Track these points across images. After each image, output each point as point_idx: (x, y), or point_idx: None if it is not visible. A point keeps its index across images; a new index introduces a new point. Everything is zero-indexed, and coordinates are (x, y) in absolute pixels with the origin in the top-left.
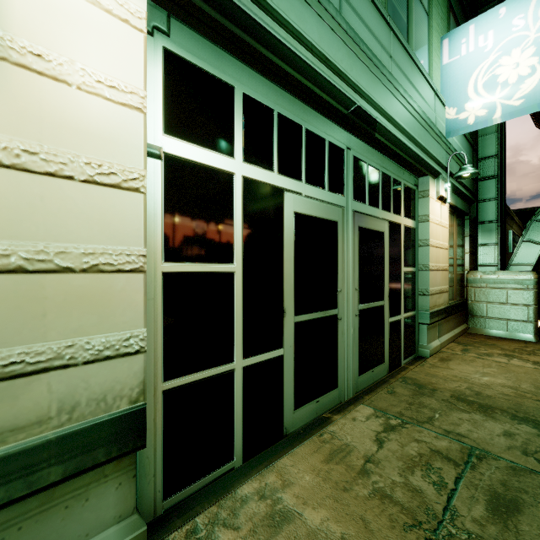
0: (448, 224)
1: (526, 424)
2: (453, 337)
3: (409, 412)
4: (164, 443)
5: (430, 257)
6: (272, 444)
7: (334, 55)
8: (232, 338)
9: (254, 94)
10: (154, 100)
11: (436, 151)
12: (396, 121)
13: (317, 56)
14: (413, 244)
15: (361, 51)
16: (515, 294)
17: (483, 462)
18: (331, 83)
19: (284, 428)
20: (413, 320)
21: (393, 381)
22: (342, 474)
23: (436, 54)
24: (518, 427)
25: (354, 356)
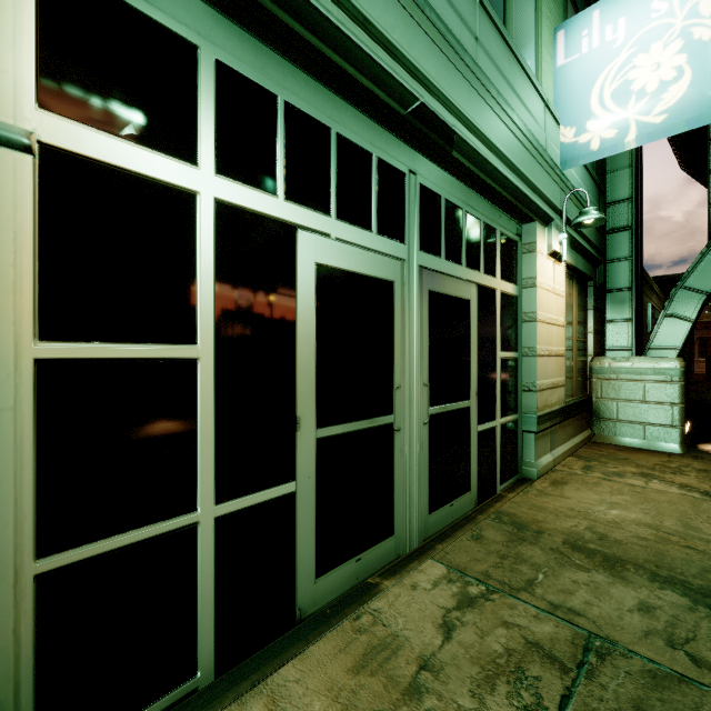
0: (565, 292)
1: (671, 589)
2: (572, 448)
3: (500, 571)
4: (38, 670)
5: (539, 338)
6: (275, 637)
7: (379, 16)
8: (193, 471)
9: (238, 65)
10: (16, 44)
11: (547, 187)
12: (485, 135)
13: (348, 12)
14: (515, 318)
15: (427, 19)
16: (656, 389)
17: (606, 663)
18: (374, 61)
19: (298, 608)
20: (515, 426)
21: (482, 519)
22: (376, 696)
23: (547, 51)
24: (660, 594)
25: (422, 485)
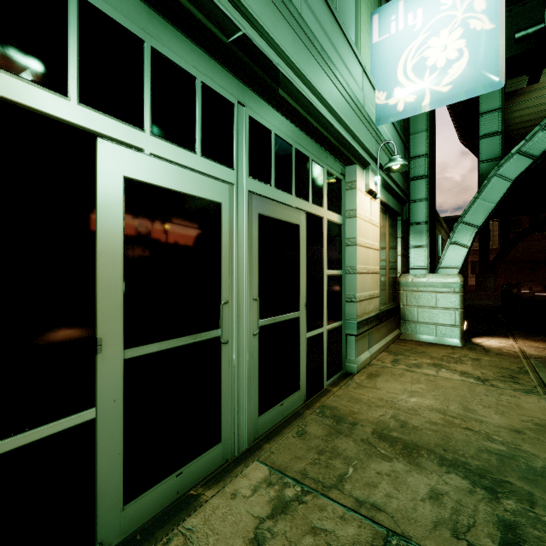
0: (379, 223)
1: (455, 473)
2: (385, 345)
3: (316, 468)
4: None
5: (358, 258)
6: None
7: None
8: None
9: None
10: None
11: (364, 137)
12: (309, 81)
13: None
14: (340, 242)
15: None
16: (444, 298)
17: None
18: None
19: (98, 543)
20: (340, 331)
21: (308, 414)
22: None
23: (366, 29)
24: (447, 479)
25: (252, 390)
